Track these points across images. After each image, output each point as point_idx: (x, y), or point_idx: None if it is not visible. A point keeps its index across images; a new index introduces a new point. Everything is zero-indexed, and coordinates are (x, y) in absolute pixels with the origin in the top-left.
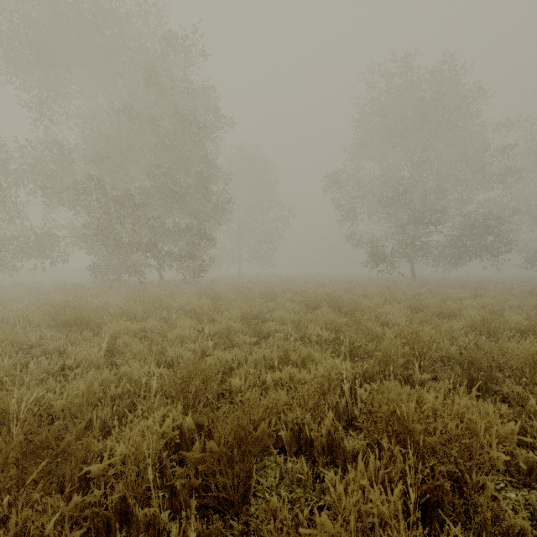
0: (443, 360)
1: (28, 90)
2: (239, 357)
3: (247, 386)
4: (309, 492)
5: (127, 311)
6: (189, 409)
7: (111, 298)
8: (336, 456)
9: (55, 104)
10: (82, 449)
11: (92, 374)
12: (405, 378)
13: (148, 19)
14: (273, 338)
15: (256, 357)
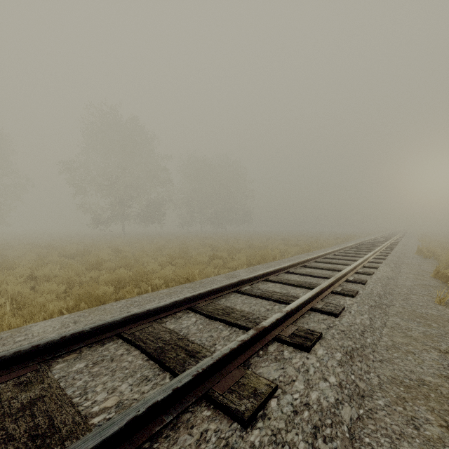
0: None
1: None
2: None
3: None
4: None
5: None
6: None
7: None
8: None
9: None
10: None
11: None
12: None
13: None
14: None
15: None
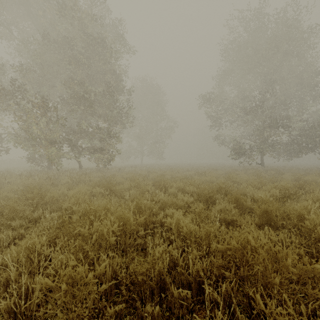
0: None
1: None
2: None
3: None
4: None
5: None
6: None
7: (10, 187)
8: None
9: None
10: None
11: None
12: None
13: None
14: (168, 289)
15: None
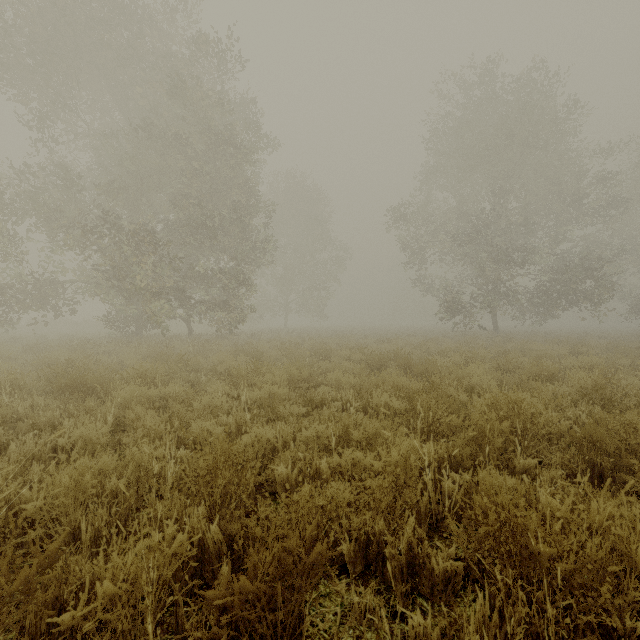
0: (548, 437)
1: (28, 102)
2: (285, 434)
3: (296, 475)
4: (384, 639)
5: (143, 373)
6: (215, 509)
7: (127, 356)
8: (419, 581)
9: (61, 119)
10: (55, 580)
11: (84, 462)
12: (503, 463)
13: (174, 17)
14: (327, 408)
15: (306, 434)
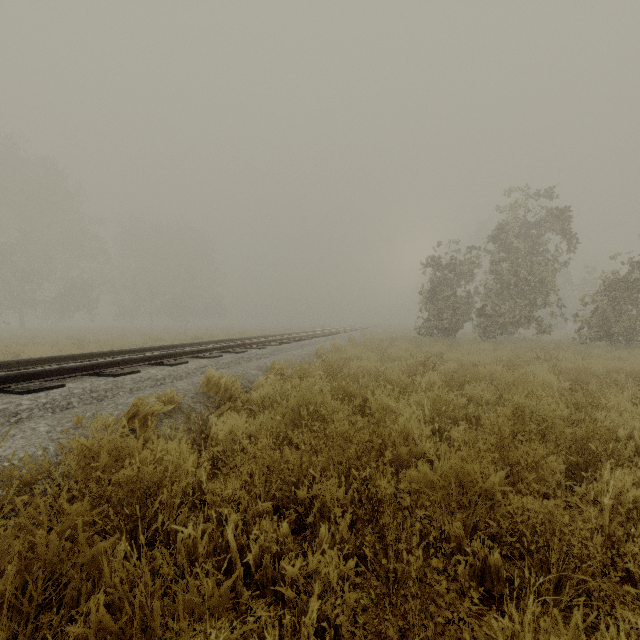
0: None
1: None
2: None
3: None
4: None
5: None
6: None
7: None
8: None
9: None
10: None
11: None
12: None
13: None
14: None
15: None
